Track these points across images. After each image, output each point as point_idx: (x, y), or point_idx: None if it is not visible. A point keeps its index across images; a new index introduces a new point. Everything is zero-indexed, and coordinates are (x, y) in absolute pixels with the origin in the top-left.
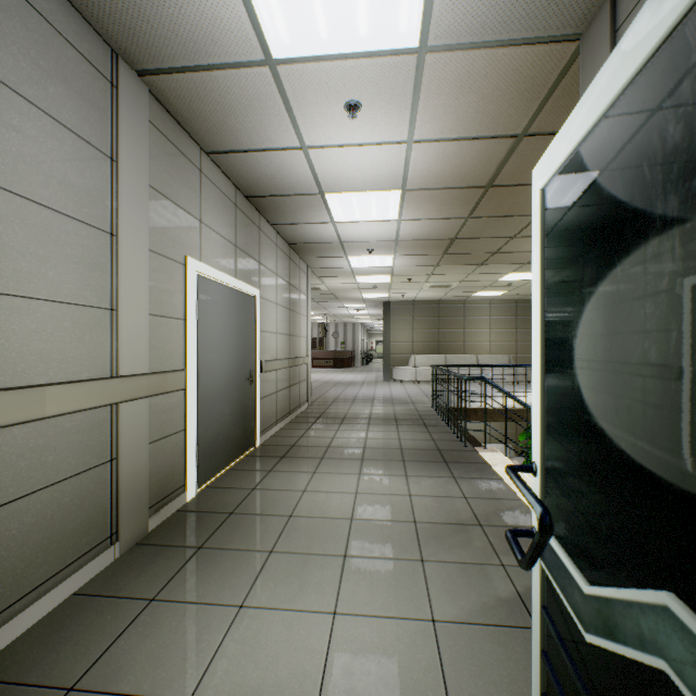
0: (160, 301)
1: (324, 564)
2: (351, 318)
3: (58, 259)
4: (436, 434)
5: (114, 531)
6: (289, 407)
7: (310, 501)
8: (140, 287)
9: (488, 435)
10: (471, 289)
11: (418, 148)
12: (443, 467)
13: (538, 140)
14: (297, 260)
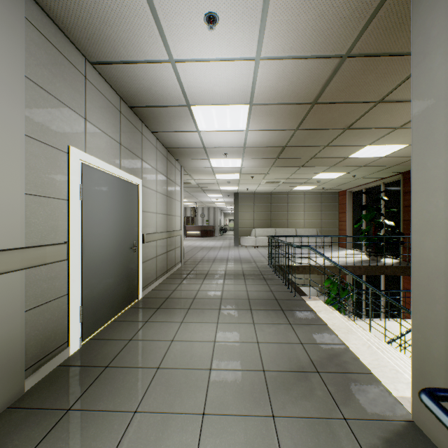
0: (39, 183)
1: (183, 426)
2: (213, 204)
3: None
4: (273, 286)
5: None
6: (167, 267)
7: (176, 351)
8: (14, 168)
9: (303, 281)
10: (293, 185)
11: (263, 65)
12: (281, 314)
13: (357, 62)
14: (173, 161)
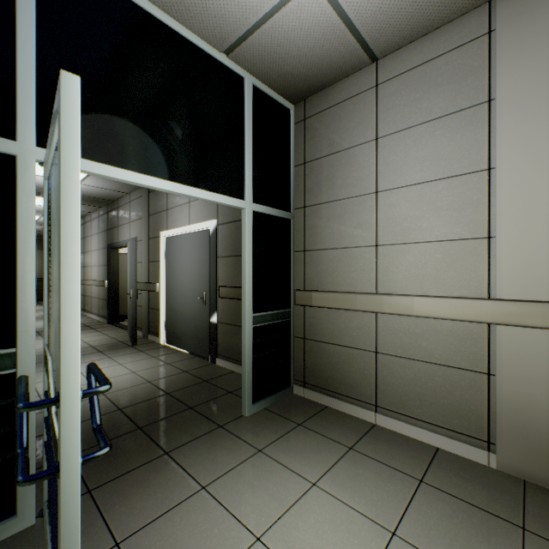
0: None
1: None
2: None
3: (429, 213)
4: None
5: (492, 441)
6: None
7: None
8: (534, 205)
9: None
10: None
11: None
12: None
13: None
14: None
